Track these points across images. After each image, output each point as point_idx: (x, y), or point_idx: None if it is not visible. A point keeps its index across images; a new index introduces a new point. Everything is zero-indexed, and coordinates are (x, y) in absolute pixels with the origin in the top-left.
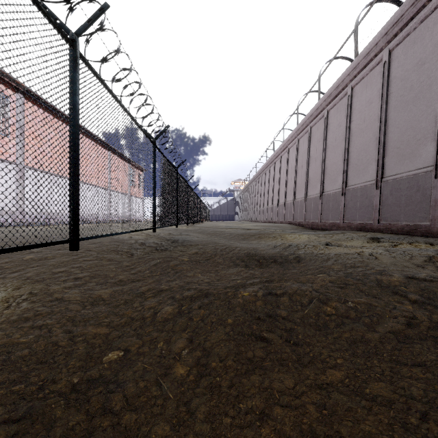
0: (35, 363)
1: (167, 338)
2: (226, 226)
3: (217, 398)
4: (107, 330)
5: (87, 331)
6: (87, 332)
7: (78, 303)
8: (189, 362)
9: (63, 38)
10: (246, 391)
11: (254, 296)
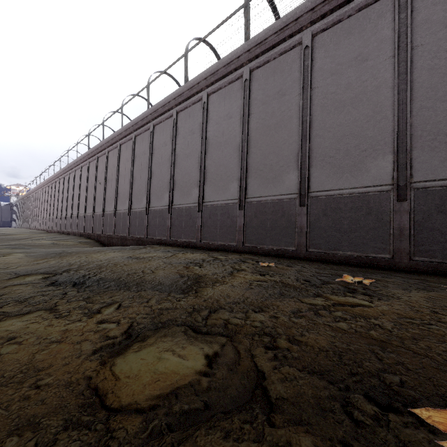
0: None
1: None
2: None
3: None
4: None
5: None
6: None
7: None
8: None
9: None
10: None
11: None
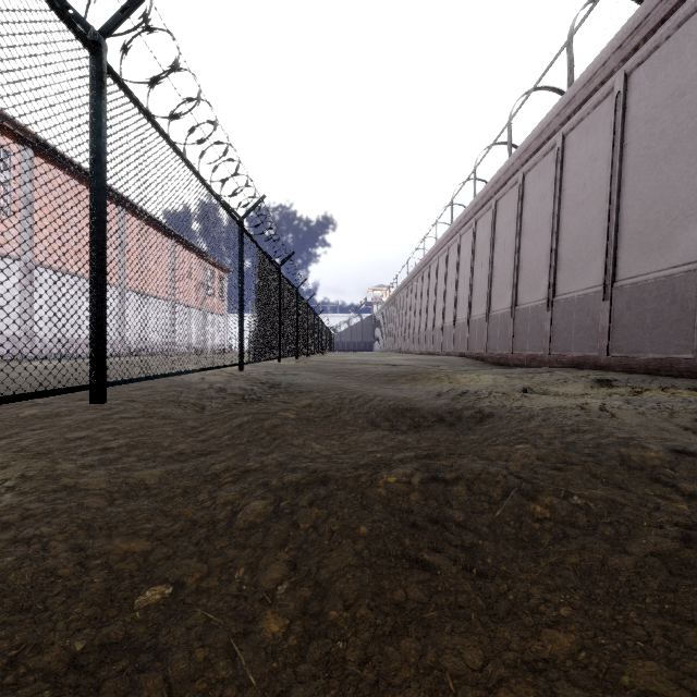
0: (9, 611)
1: (252, 560)
2: (359, 360)
3: (337, 687)
4: (148, 544)
5: (111, 547)
6: (111, 550)
7: (102, 494)
8: (288, 609)
9: (78, 39)
10: (393, 674)
11: (407, 484)
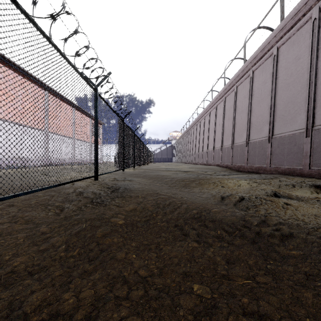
0: None
1: None
2: (166, 168)
3: None
4: None
5: None
6: None
7: None
8: None
9: None
10: None
11: None
